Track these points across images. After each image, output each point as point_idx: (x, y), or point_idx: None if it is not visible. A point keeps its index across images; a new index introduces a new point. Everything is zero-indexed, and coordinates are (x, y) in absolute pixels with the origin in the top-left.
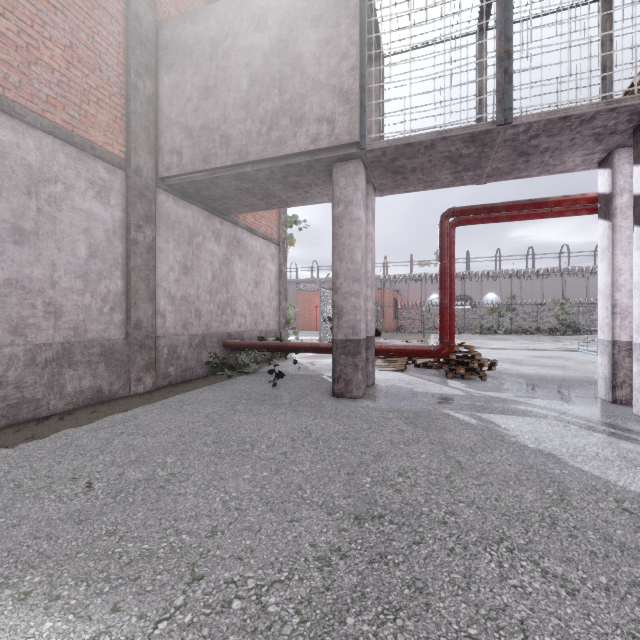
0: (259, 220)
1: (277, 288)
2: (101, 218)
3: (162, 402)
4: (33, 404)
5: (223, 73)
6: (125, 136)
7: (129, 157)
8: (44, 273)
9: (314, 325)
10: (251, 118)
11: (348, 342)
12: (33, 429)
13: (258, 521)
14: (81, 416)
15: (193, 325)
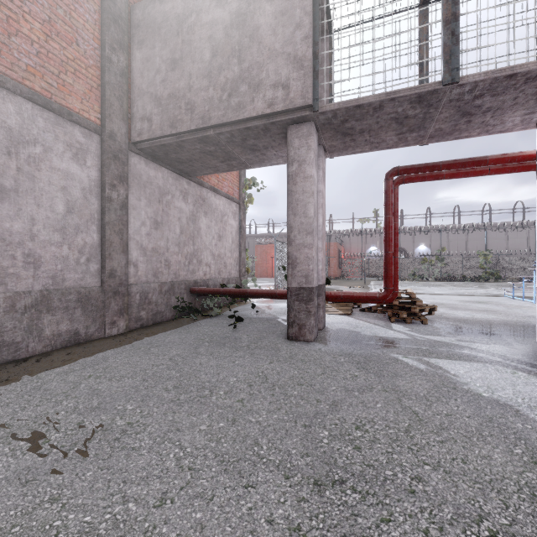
0: (222, 181)
1: (238, 241)
2: (78, 177)
3: (132, 344)
4: (13, 347)
5: (188, 46)
6: (100, 104)
7: (104, 123)
8: (24, 227)
9: (270, 273)
10: (213, 86)
11: (301, 290)
12: (10, 371)
13: (211, 486)
14: (57, 358)
15: (163, 274)
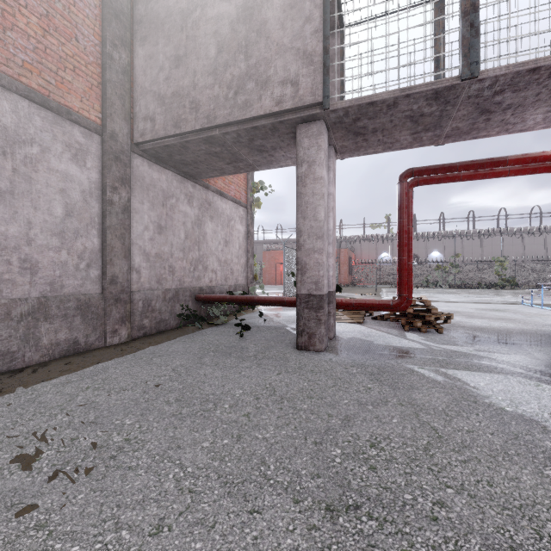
0: (229, 185)
1: (245, 247)
2: (77, 179)
3: (134, 354)
4: (8, 357)
5: (192, 42)
6: (101, 103)
7: (105, 123)
8: (20, 231)
9: (278, 280)
10: (219, 84)
11: (311, 297)
12: (4, 382)
13: (213, 511)
14: (54, 368)
15: (167, 280)
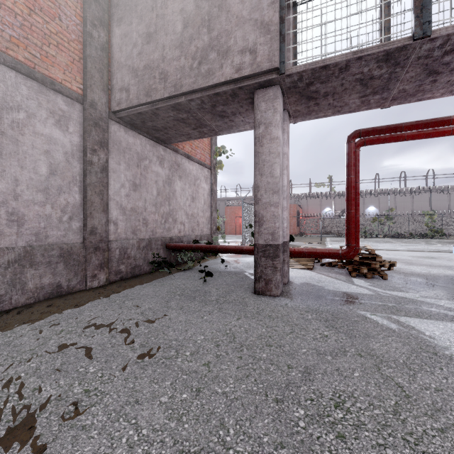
0: (195, 149)
1: (209, 202)
2: (60, 142)
3: (109, 297)
4: None
5: (161, 20)
6: (82, 76)
7: (85, 93)
8: (7, 187)
9: (238, 231)
10: (184, 55)
11: (268, 246)
12: None
13: None
14: (37, 310)
15: (141, 231)
